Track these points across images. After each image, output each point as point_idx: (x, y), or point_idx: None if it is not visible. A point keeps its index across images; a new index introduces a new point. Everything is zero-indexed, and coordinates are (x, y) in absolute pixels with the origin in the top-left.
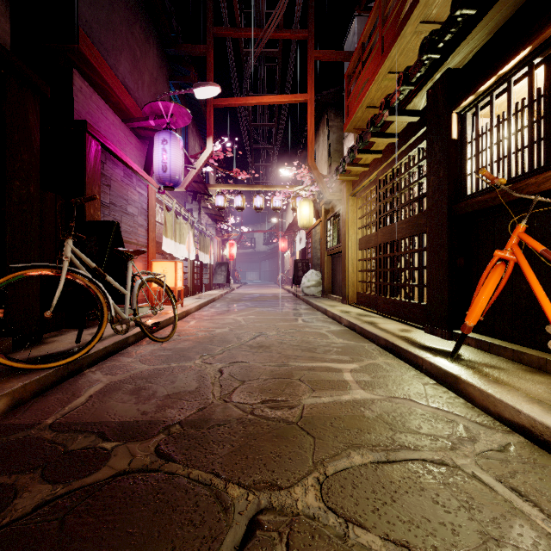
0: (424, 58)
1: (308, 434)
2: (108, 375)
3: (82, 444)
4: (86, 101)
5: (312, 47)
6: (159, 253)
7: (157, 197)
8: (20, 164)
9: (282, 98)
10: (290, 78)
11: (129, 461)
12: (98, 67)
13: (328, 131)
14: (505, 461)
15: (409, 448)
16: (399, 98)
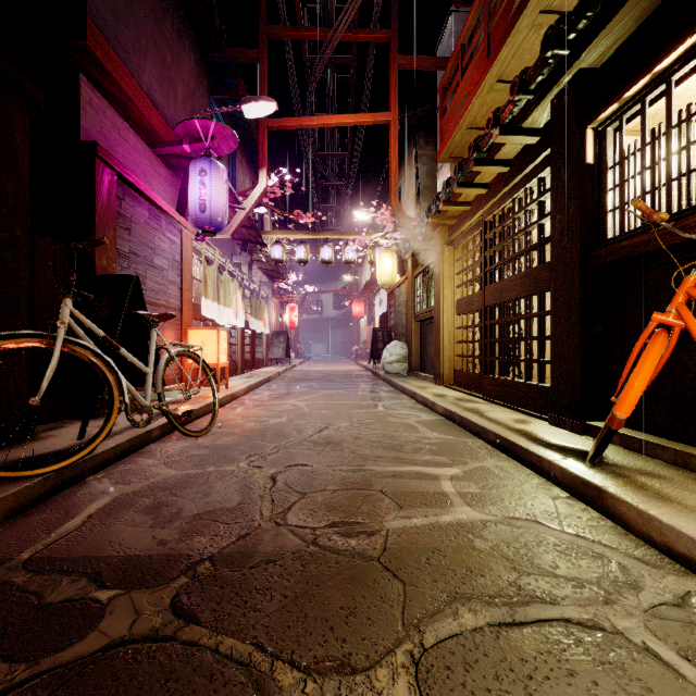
0: (549, 55)
1: (395, 577)
2: (118, 485)
3: (65, 593)
4: (98, 117)
5: (395, 52)
6: (198, 319)
7: (194, 246)
8: (1, 197)
9: (357, 118)
10: (367, 94)
11: (131, 621)
12: (114, 72)
13: (416, 162)
14: (689, 622)
15: (543, 600)
16: (512, 112)
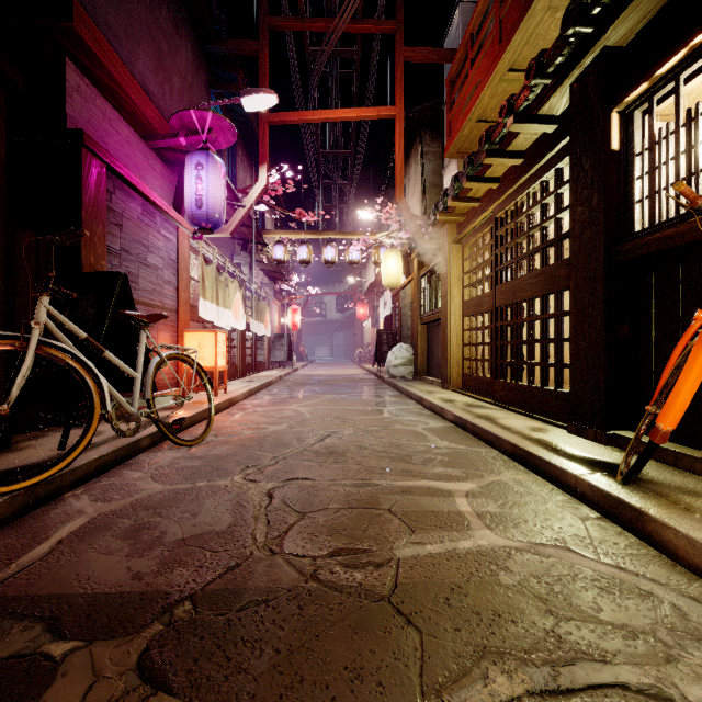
0: (570, 33)
1: (409, 623)
2: (97, 502)
3: (13, 646)
4: (86, 105)
5: (401, 44)
6: (196, 321)
7: (192, 245)
8: None
9: (361, 112)
10: (372, 88)
11: (86, 688)
12: (103, 58)
13: (422, 159)
14: None
15: (591, 656)
16: (528, 98)
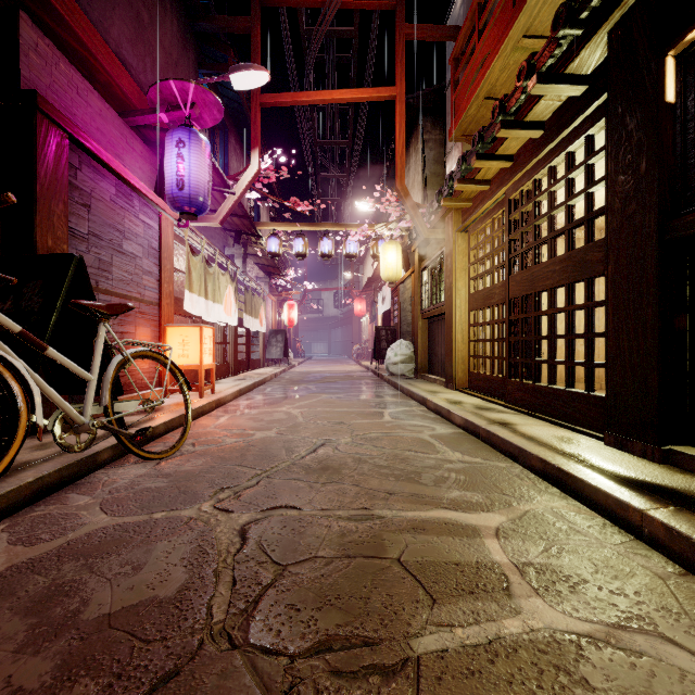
0: None
1: None
2: (16, 546)
3: None
4: (47, 68)
5: (402, 20)
6: (183, 315)
7: (177, 234)
8: None
9: (360, 93)
10: (370, 72)
11: None
12: (67, 16)
13: (423, 146)
14: None
15: None
16: (553, 54)
